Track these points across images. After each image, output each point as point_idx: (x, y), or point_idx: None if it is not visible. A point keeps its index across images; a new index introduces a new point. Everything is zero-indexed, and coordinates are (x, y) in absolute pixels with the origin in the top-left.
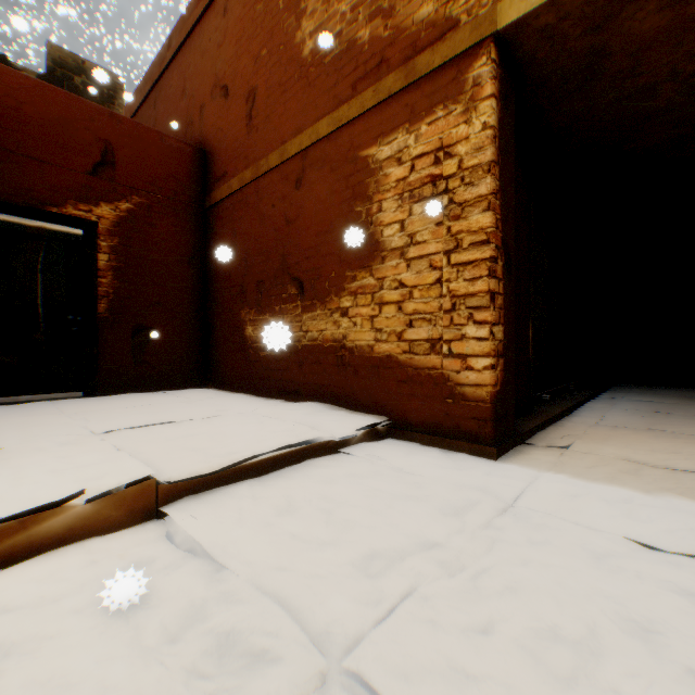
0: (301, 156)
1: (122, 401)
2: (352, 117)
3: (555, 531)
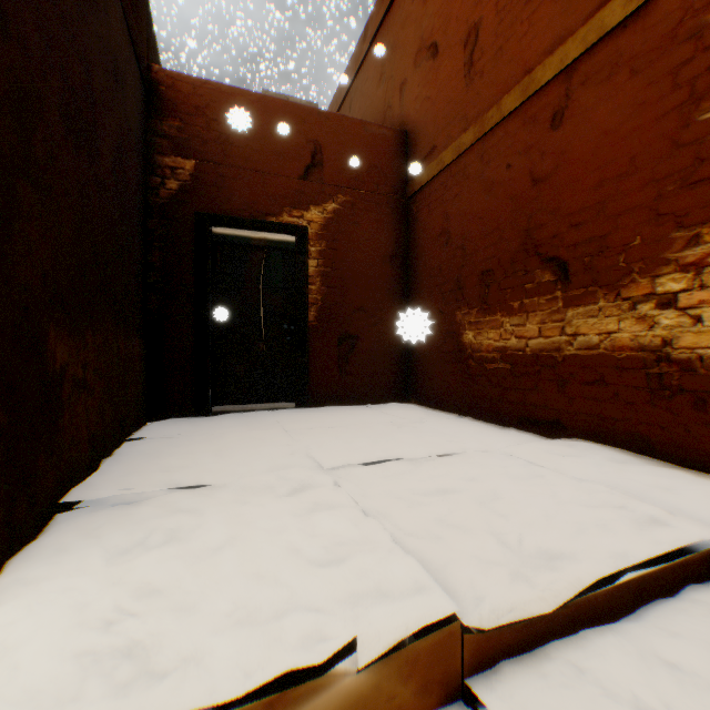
0: (562, 79)
1: (331, 416)
2: None
3: None
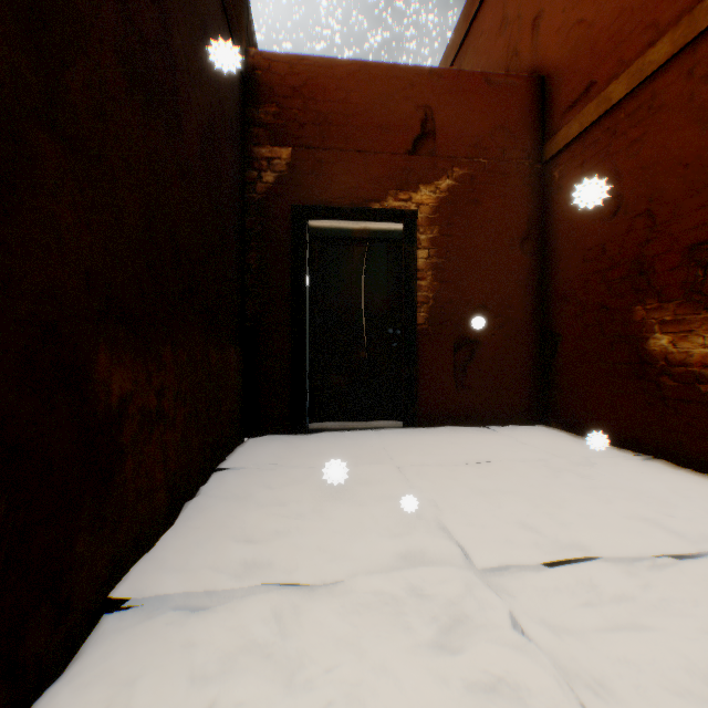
0: None
1: (450, 444)
2: None
3: None
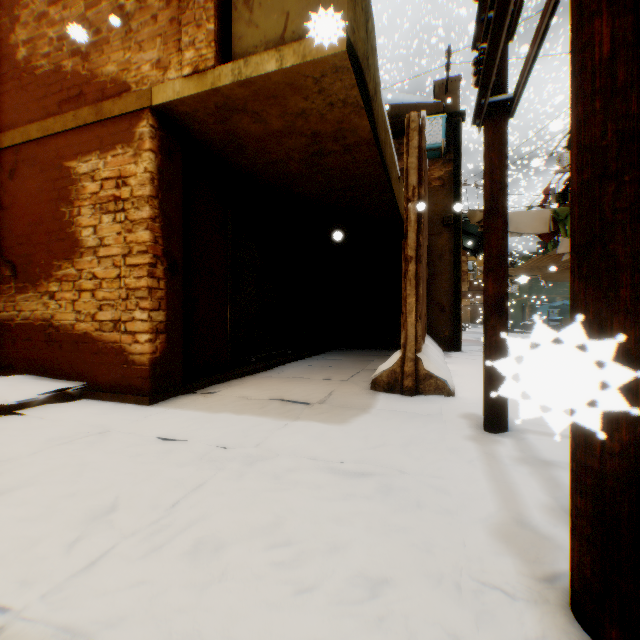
0: (17, 150)
1: None
2: (58, 131)
3: (115, 440)
